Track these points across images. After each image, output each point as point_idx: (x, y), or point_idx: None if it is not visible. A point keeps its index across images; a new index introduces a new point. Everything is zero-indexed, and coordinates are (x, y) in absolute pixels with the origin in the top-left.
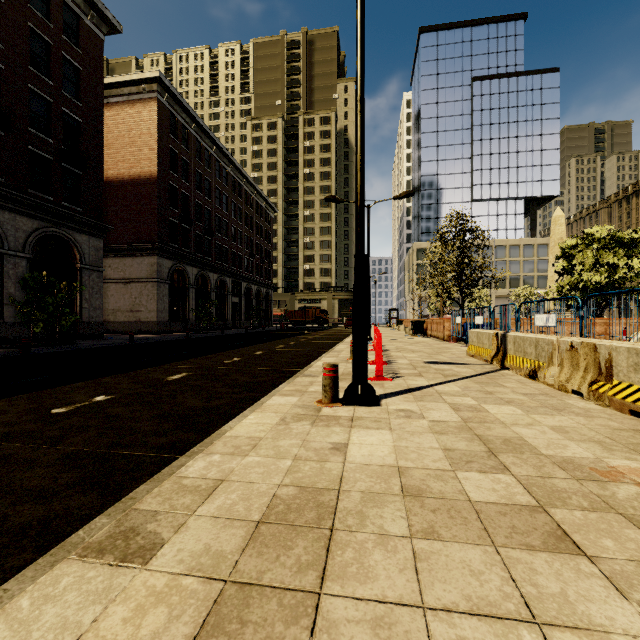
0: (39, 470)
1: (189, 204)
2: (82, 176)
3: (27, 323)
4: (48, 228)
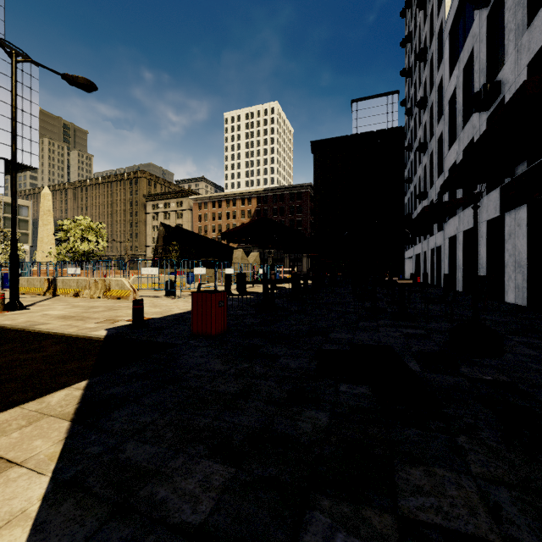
0: None
1: None
2: None
3: None
4: None
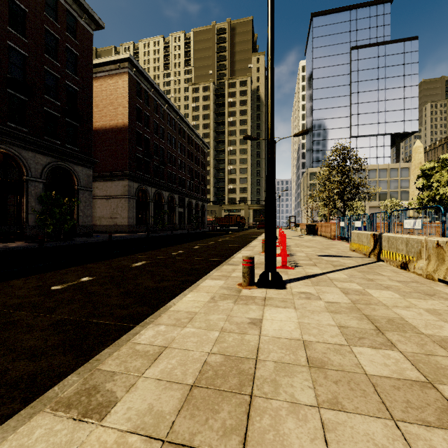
0: (36, 333)
1: (149, 144)
2: (78, 127)
3: (42, 226)
4: (56, 162)
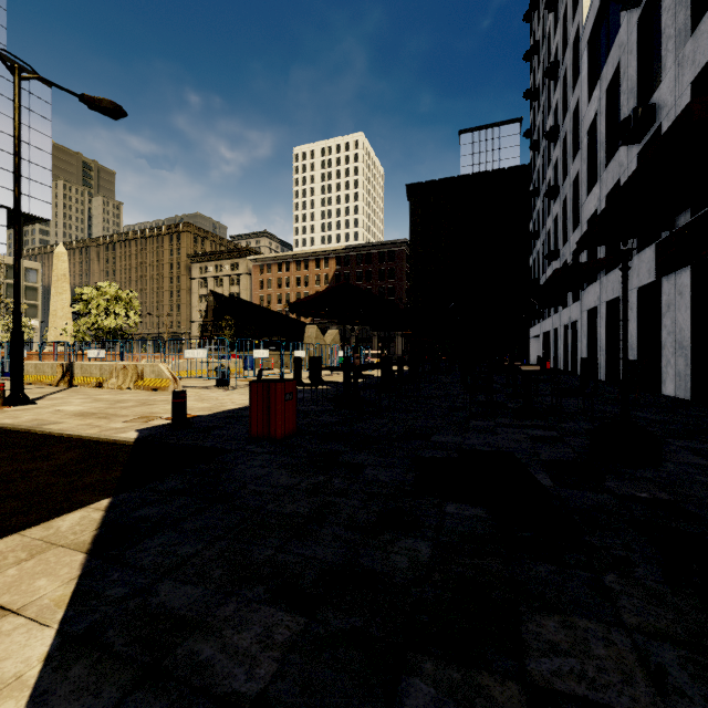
0: None
1: None
2: None
3: None
4: None
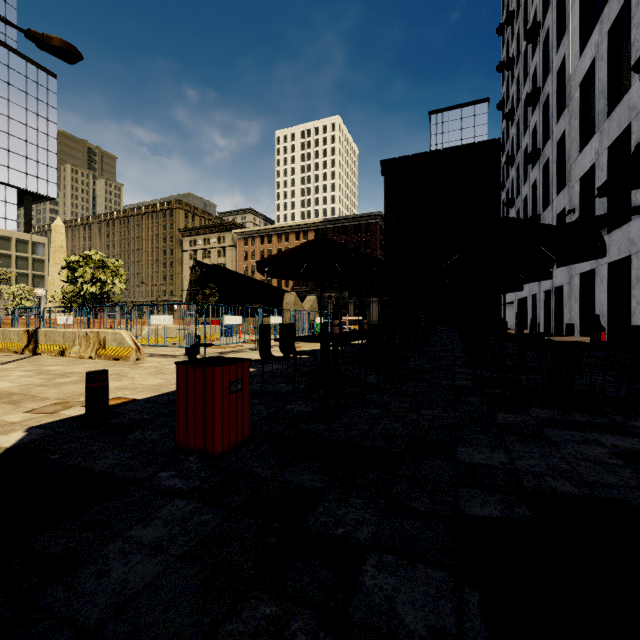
0: None
1: None
2: None
3: None
4: None
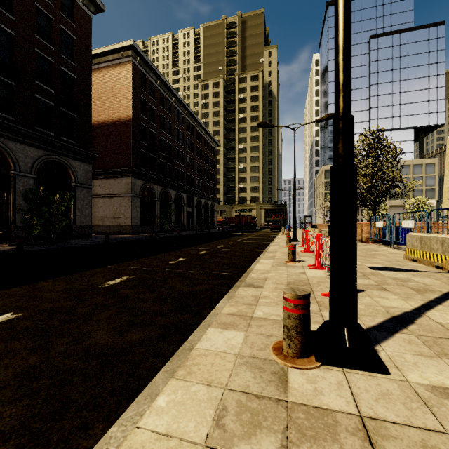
0: None
1: (155, 139)
2: (75, 117)
3: (28, 226)
4: (50, 156)
